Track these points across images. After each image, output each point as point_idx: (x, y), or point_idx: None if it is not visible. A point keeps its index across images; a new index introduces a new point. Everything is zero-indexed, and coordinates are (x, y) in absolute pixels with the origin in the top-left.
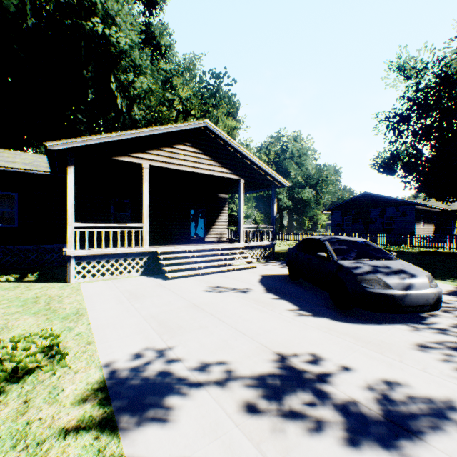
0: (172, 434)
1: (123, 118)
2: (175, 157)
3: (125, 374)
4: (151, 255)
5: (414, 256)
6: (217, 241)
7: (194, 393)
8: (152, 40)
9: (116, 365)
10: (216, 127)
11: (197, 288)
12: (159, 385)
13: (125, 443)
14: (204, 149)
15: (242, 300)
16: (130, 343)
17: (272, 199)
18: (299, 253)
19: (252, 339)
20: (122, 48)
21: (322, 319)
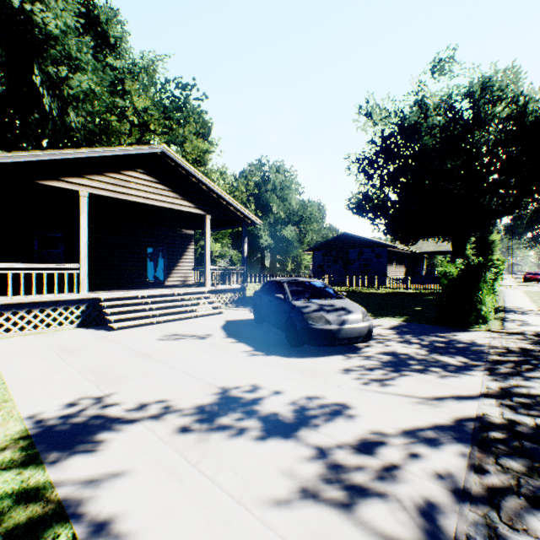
0: (102, 458)
1: (53, 122)
2: (124, 185)
3: (52, 422)
4: (91, 302)
5: (381, 297)
6: (180, 285)
7: (129, 427)
8: (96, 26)
9: (41, 416)
10: (175, 154)
11: (149, 338)
12: (92, 426)
13: (51, 471)
14: (162, 178)
15: (198, 346)
16: (59, 396)
17: (243, 238)
18: (263, 296)
19: (199, 379)
20: (51, 32)
21: (272, 357)
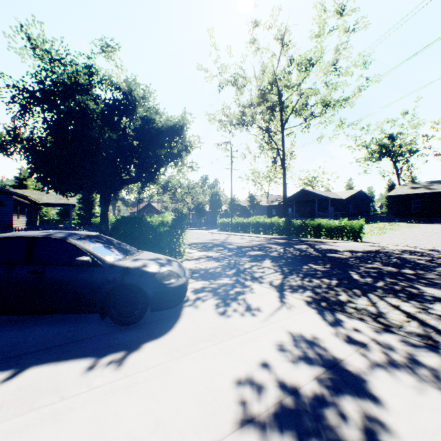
0: None
1: None
2: None
3: None
4: None
5: None
6: None
7: None
8: None
9: None
10: None
11: None
12: None
13: None
14: None
15: None
16: None
17: None
18: None
19: None
20: None
21: (148, 347)
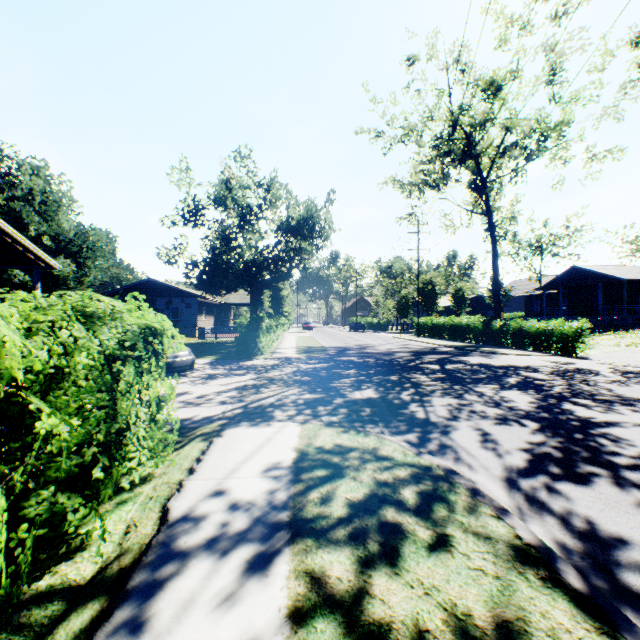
0: None
1: None
2: None
3: None
4: None
5: (194, 346)
6: None
7: None
8: None
9: None
10: None
11: None
12: None
13: None
14: None
15: None
16: None
17: (35, 283)
18: None
19: None
20: None
21: None
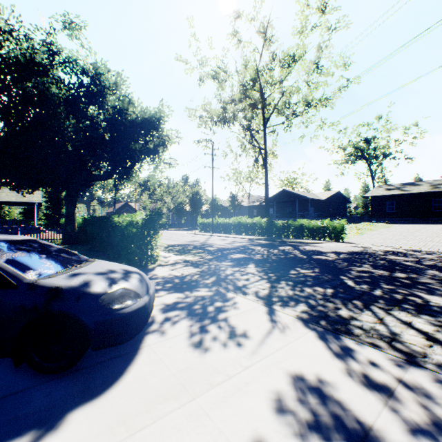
0: None
1: None
2: None
3: None
4: None
5: None
6: None
7: None
8: None
9: None
10: None
11: None
12: None
13: None
14: None
15: None
16: None
17: None
18: None
19: None
20: None
21: (75, 419)
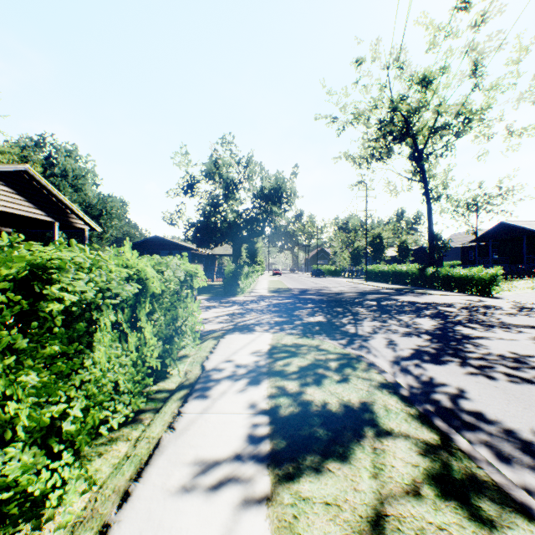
0: None
1: None
2: None
3: None
4: None
5: None
6: None
7: None
8: None
9: None
10: (37, 173)
11: None
12: None
13: None
14: (19, 190)
15: None
16: None
17: (84, 242)
18: None
19: None
20: None
21: None
